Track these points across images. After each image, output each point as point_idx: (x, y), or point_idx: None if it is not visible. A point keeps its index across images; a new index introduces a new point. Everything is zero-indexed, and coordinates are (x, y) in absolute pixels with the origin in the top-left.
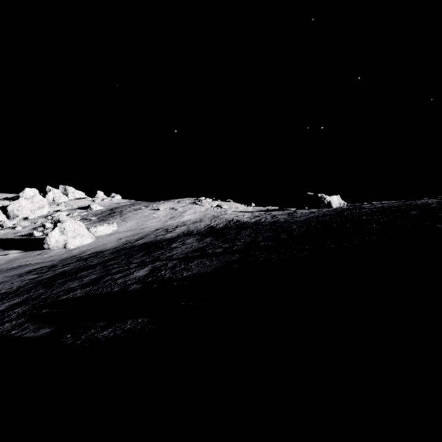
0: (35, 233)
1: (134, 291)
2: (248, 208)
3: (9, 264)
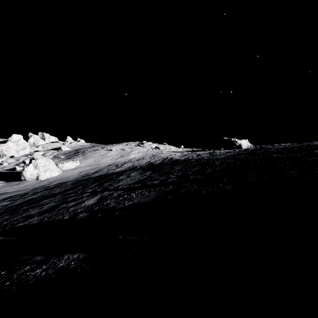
0: (17, 168)
1: (80, 220)
2: (178, 149)
3: None
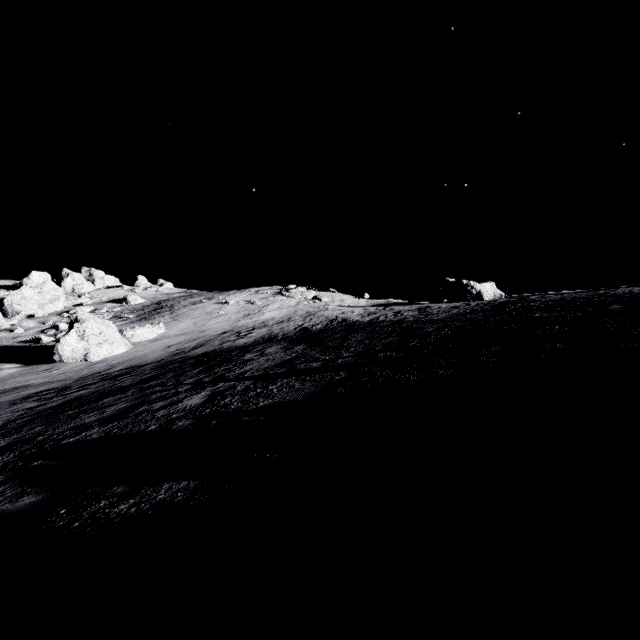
0: (43, 338)
1: (180, 431)
2: (359, 302)
3: None
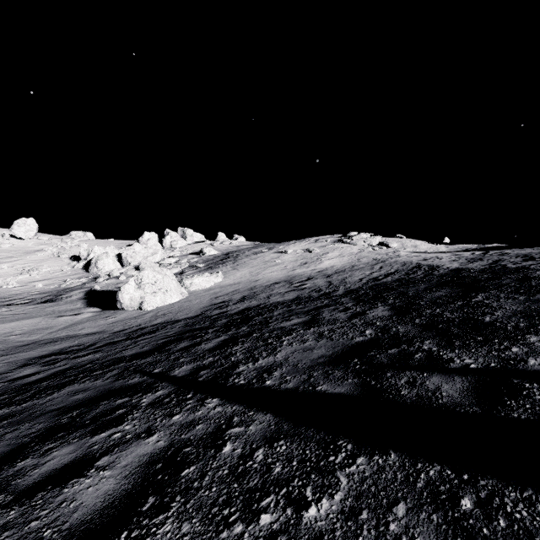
0: None
1: None
2: (437, 247)
3: (59, 332)
